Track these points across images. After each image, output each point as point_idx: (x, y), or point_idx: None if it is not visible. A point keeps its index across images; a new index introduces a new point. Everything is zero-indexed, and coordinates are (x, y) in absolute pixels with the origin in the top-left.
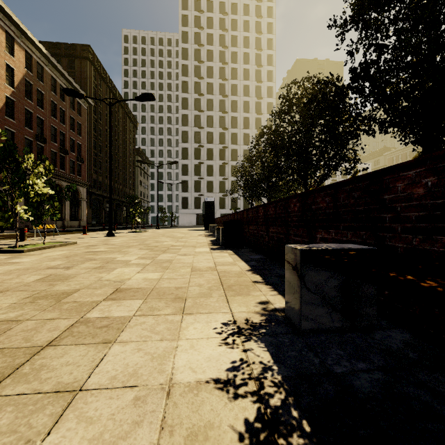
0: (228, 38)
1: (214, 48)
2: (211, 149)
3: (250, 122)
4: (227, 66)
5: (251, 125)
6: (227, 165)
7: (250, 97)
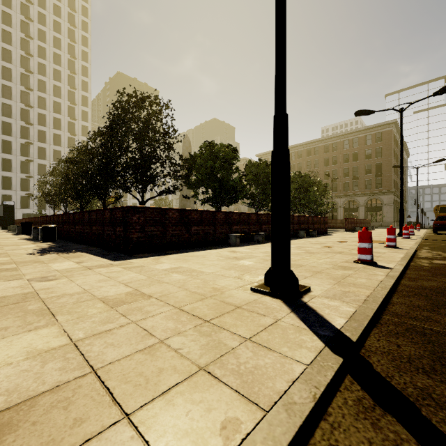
0: (34, 29)
1: (13, 31)
2: (8, 142)
3: (62, 124)
4: (32, 57)
5: (63, 127)
6: (32, 162)
7: (62, 99)
